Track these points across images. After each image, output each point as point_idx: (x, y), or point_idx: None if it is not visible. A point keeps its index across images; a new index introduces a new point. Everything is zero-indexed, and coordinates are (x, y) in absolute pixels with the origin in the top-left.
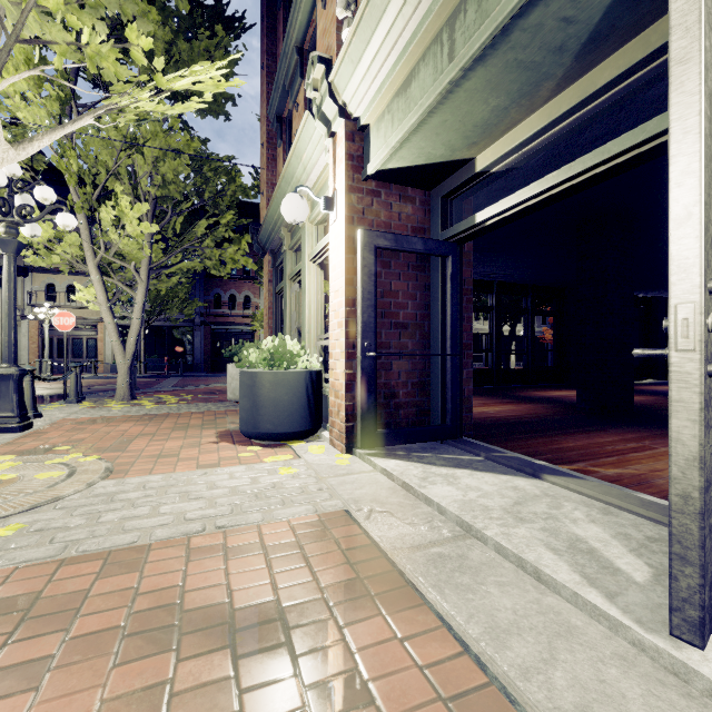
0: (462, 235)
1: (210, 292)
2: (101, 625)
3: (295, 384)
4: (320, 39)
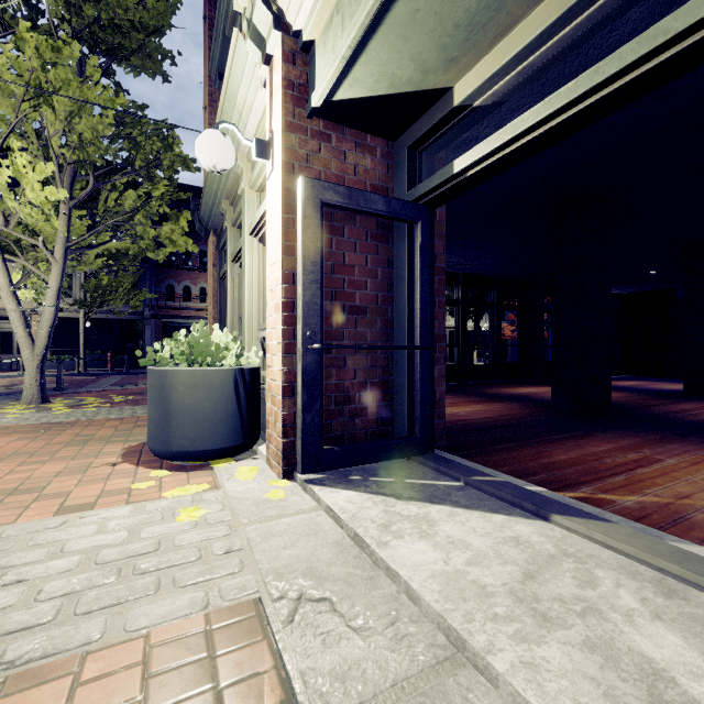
0: (434, 193)
1: (162, 283)
2: None
3: (220, 386)
4: None
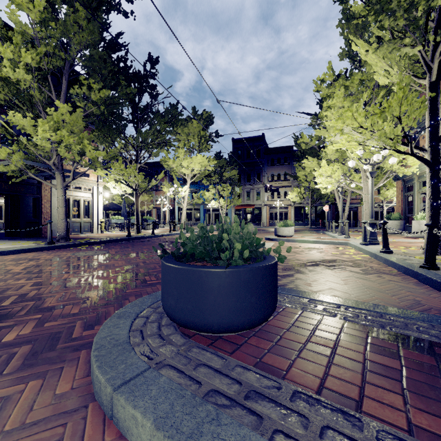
0: None
1: None
2: None
3: None
4: None
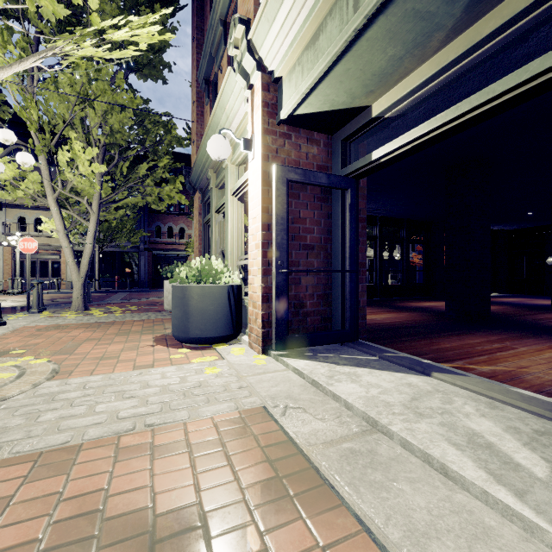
0: (359, 171)
1: (152, 224)
2: (19, 537)
3: (219, 296)
4: (241, 6)
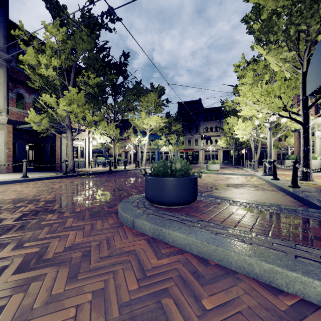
0: None
1: None
2: None
3: (317, 162)
4: None
